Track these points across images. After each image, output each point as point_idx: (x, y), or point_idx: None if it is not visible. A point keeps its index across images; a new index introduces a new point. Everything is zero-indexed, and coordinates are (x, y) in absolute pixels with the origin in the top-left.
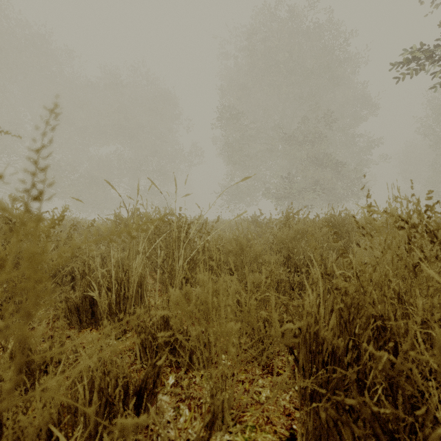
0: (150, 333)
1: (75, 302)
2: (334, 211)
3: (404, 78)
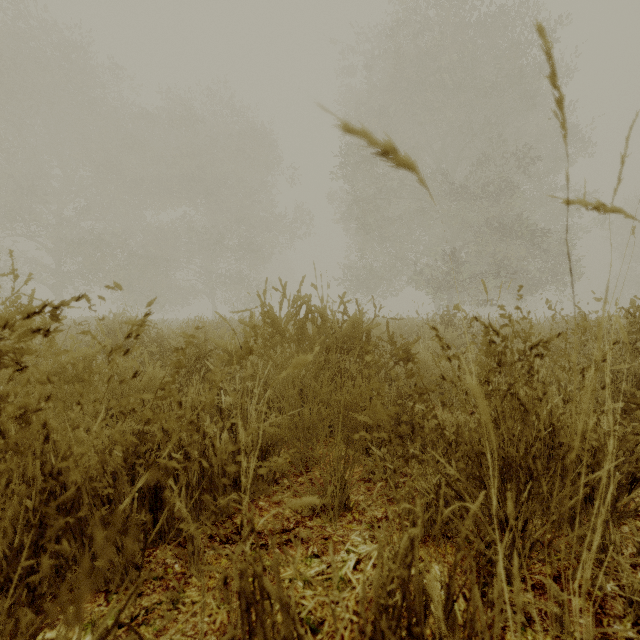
0: None
1: None
2: None
3: None
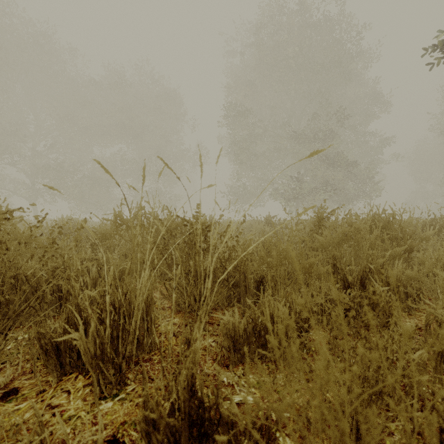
0: (167, 426)
1: (53, 338)
2: (378, 209)
3: (439, 63)
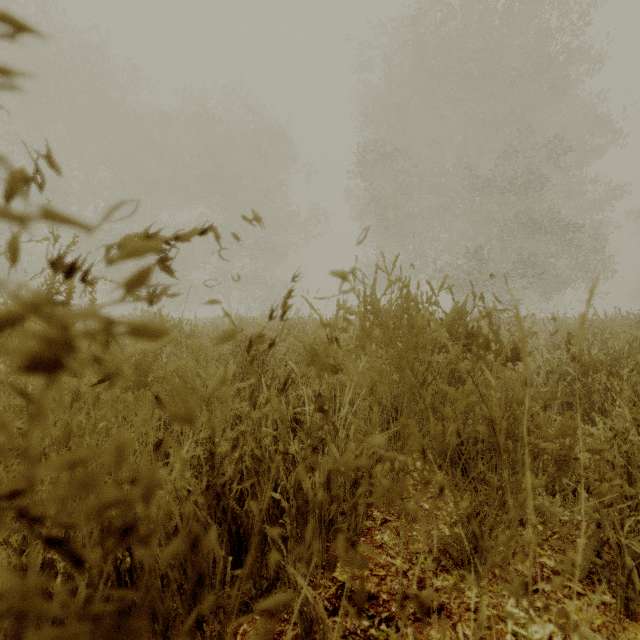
0: None
1: None
2: None
3: None
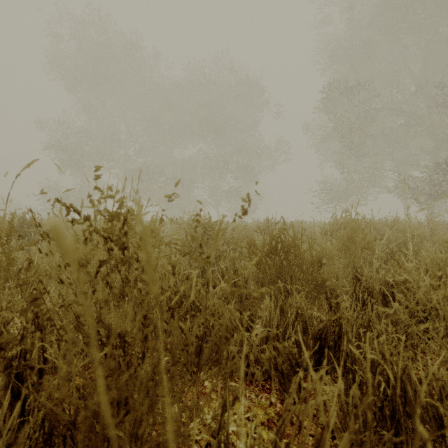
0: None
1: None
2: None
3: None
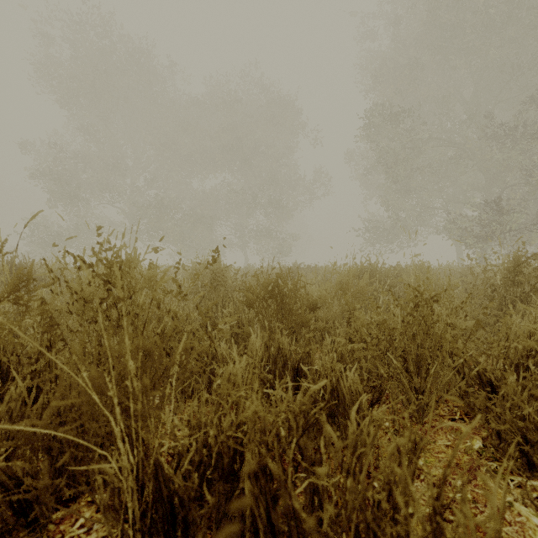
0: None
1: None
2: None
3: None
